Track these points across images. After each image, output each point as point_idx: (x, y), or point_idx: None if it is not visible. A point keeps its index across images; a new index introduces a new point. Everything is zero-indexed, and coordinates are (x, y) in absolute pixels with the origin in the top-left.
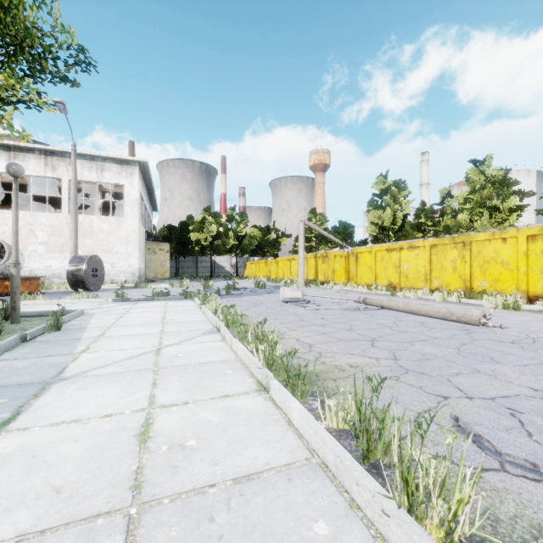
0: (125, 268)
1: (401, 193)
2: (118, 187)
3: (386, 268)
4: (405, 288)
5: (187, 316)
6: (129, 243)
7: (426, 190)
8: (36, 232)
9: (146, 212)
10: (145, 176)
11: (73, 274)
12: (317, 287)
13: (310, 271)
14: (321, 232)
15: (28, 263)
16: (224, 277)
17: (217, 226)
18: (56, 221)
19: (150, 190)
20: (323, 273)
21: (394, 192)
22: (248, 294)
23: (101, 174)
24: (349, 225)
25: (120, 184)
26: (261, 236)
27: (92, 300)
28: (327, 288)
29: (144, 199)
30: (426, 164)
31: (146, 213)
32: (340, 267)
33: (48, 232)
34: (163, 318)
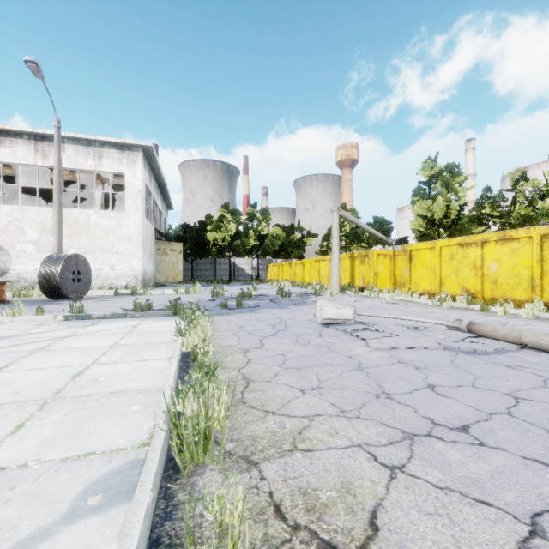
0: (127, 271)
1: (456, 179)
2: (121, 179)
3: (458, 270)
4: (493, 299)
5: (134, 366)
6: (131, 241)
7: (472, 182)
8: (25, 230)
9: (157, 209)
10: (153, 167)
11: (46, 278)
12: (357, 294)
13: (344, 275)
14: (361, 224)
15: (16, 265)
16: (243, 281)
17: (236, 225)
18: (47, 217)
19: (161, 184)
20: (362, 277)
21: (447, 177)
22: (266, 307)
23: (99, 161)
24: (386, 221)
25: (120, 173)
26: (285, 236)
27: (33, 318)
28: (369, 295)
29: (153, 193)
30: (472, 152)
31: (157, 210)
32: (384, 269)
33: (39, 229)
34: (75, 376)
